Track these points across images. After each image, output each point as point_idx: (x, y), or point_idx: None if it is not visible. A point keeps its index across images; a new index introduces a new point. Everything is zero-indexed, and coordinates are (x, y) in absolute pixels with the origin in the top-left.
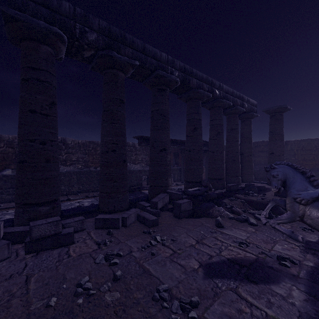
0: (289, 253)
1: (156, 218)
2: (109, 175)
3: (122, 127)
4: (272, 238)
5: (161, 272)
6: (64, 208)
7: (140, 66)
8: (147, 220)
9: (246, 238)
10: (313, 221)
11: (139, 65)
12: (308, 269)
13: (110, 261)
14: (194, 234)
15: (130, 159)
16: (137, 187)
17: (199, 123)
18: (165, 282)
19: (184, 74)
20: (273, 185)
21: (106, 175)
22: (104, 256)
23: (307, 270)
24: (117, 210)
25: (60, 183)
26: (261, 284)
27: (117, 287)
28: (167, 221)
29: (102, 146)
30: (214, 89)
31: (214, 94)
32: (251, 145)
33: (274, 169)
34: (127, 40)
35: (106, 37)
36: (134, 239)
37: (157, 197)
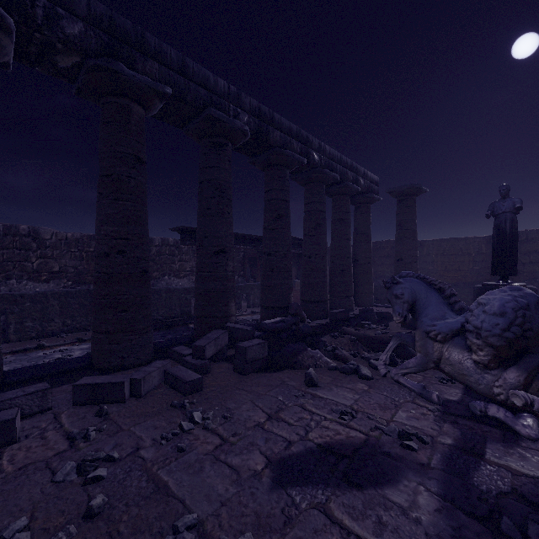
0: (417, 425)
1: (198, 377)
2: (111, 298)
3: (139, 208)
4: (393, 399)
5: (191, 487)
6: (28, 363)
7: (175, 96)
8: (181, 381)
9: (353, 403)
10: (454, 368)
11: (174, 94)
12: (445, 450)
13: (88, 475)
14: (266, 401)
15: (171, 269)
16: (182, 319)
17: (286, 208)
18: (195, 508)
19: (259, 121)
20: (396, 311)
21: (105, 298)
22: (76, 466)
23: (443, 453)
24: (129, 364)
25: (23, 315)
26: (369, 489)
27: (90, 534)
28: (221, 381)
29: (98, 243)
30: (311, 151)
31: (311, 159)
32: (370, 246)
33: (398, 285)
34: (150, 46)
35: (104, 33)
36: (151, 422)
37: (206, 337)
